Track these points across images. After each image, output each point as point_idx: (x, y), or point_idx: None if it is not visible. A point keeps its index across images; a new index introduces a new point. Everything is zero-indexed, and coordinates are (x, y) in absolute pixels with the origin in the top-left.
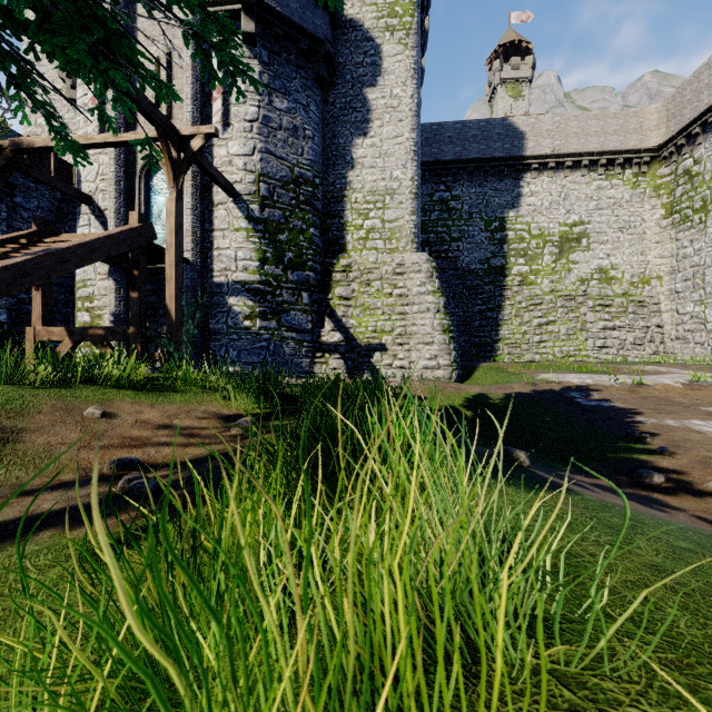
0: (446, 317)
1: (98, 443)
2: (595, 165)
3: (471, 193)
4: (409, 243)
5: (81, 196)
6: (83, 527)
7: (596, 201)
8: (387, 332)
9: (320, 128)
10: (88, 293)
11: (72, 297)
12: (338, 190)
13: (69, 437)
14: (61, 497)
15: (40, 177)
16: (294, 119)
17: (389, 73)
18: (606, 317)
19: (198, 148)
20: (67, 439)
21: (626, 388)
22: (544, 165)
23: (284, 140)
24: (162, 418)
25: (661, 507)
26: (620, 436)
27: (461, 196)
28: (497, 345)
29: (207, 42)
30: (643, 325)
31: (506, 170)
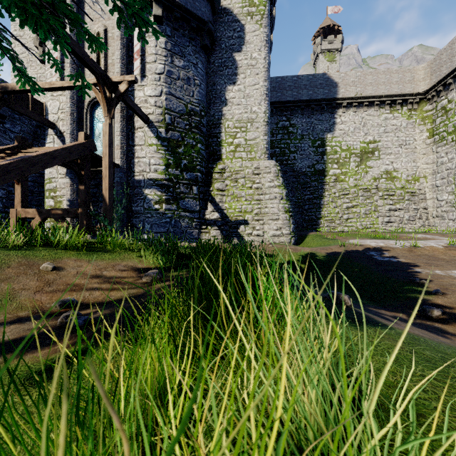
0: (287, 202)
1: (49, 288)
2: (383, 104)
3: (302, 122)
4: (263, 154)
5: (48, 123)
6: (27, 355)
7: (384, 127)
8: (249, 212)
9: (205, 79)
10: (53, 186)
11: (43, 189)
12: (216, 120)
13: (28, 284)
14: (16, 330)
15: (20, 110)
16: (187, 73)
17: (250, 43)
18: (391, 203)
19: (124, 90)
20: (26, 286)
21: (406, 249)
22: (350, 104)
23: (181, 86)
24: (96, 270)
25: (443, 334)
26: (406, 282)
27: (296, 124)
28: (320, 221)
29: (121, 1)
30: (415, 208)
31: (326, 107)
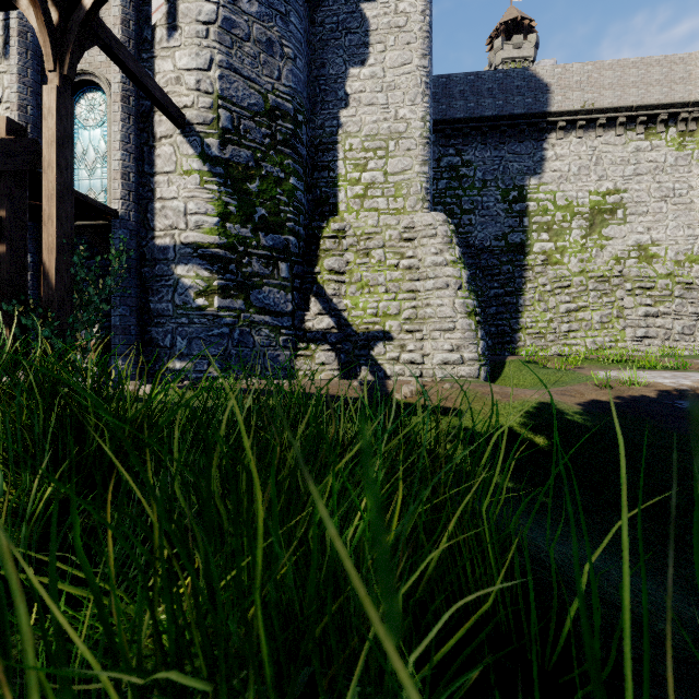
0: (471, 295)
1: None
2: (633, 122)
3: (485, 157)
4: (420, 201)
5: None
6: None
7: (634, 166)
8: (392, 315)
9: (305, 51)
10: None
11: None
12: (328, 135)
13: None
14: None
15: None
16: (268, 30)
17: None
18: (648, 302)
19: (95, 8)
20: None
21: None
22: (572, 123)
23: (253, 56)
24: None
25: None
26: None
27: (473, 161)
28: (518, 335)
29: None
30: (692, 311)
31: (527, 130)
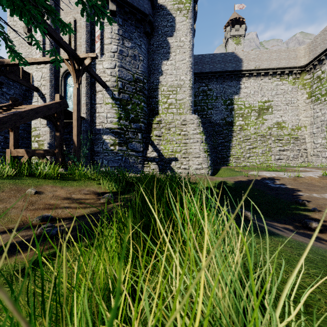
0: (206, 145)
1: (32, 207)
2: (275, 74)
3: (217, 87)
4: (188, 110)
5: (34, 87)
6: (13, 256)
7: (276, 91)
8: (178, 152)
9: (147, 56)
10: (37, 133)
11: (30, 135)
12: (155, 85)
13: (17, 204)
14: (6, 238)
15: (14, 78)
16: (134, 51)
17: (179, 30)
18: (280, 145)
19: (88, 64)
20: (15, 205)
21: (292, 178)
22: (251, 74)
23: (129, 61)
24: (66, 194)
25: (320, 240)
26: (292, 202)
27: (212, 88)
28: (229, 158)
29: None
30: (297, 149)
31: (233, 76)
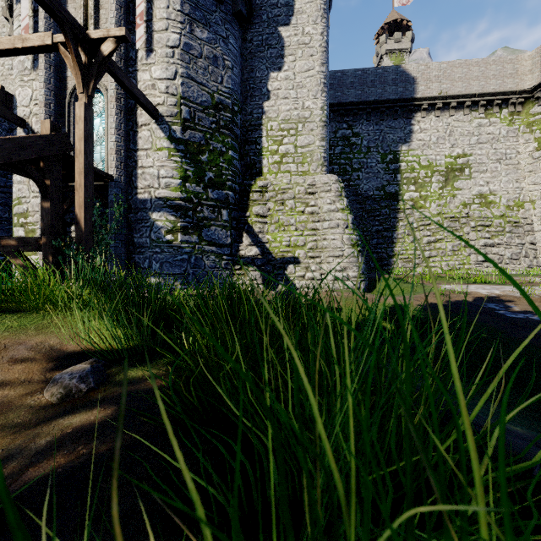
0: (354, 232)
1: None
2: (476, 105)
3: (369, 130)
4: (320, 166)
5: (14, 118)
6: None
7: (477, 137)
8: (300, 246)
9: (239, 62)
10: (23, 209)
11: None
12: (255, 119)
13: None
14: None
15: None
16: (214, 49)
17: (301, 13)
18: (487, 236)
19: (109, 52)
20: None
21: (538, 299)
22: (432, 106)
23: (204, 68)
24: None
25: None
26: None
27: (360, 133)
28: (393, 260)
29: None
30: (519, 242)
31: (399, 111)
